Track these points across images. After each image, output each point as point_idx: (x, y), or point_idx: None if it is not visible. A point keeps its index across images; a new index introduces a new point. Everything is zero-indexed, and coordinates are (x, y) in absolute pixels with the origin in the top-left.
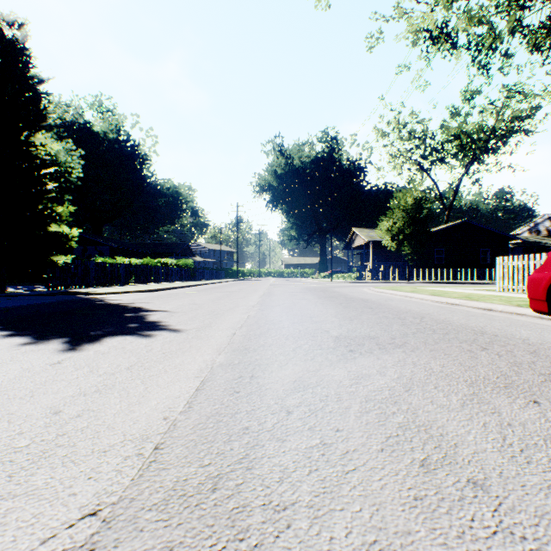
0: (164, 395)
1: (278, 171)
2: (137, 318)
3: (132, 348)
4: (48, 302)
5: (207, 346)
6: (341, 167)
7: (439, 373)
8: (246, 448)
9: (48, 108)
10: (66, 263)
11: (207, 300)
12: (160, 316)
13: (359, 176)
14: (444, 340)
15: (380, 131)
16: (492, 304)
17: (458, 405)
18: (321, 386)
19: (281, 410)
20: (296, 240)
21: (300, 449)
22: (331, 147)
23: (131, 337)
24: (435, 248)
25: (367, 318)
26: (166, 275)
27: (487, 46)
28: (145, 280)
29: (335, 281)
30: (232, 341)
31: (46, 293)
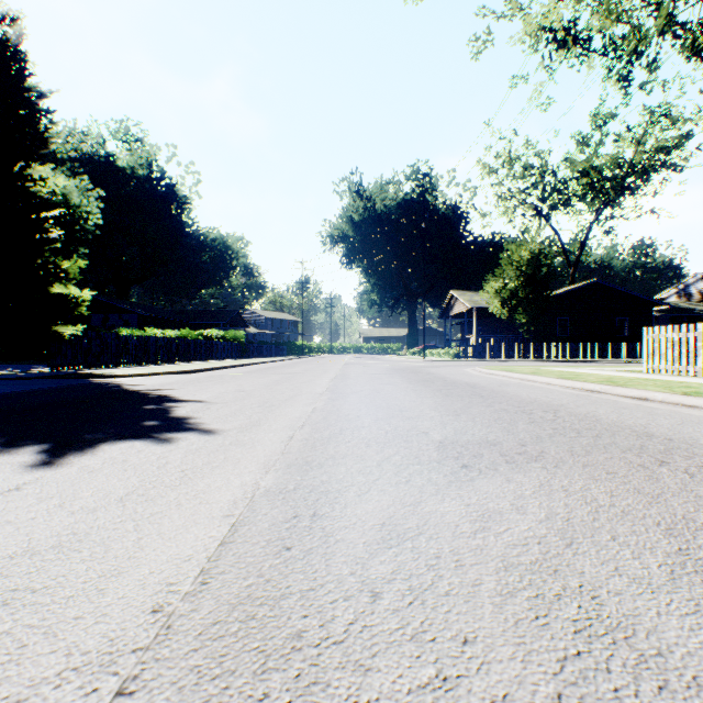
0: (164, 555)
1: (355, 218)
2: (158, 411)
3: (137, 461)
4: (44, 388)
5: (251, 458)
6: (436, 212)
7: (610, 508)
8: (294, 694)
9: (51, 131)
10: (76, 336)
11: (259, 384)
12: (191, 409)
13: (459, 224)
14: (598, 447)
15: (485, 166)
16: (648, 391)
17: (664, 576)
18: (426, 536)
19: (360, 589)
20: (378, 306)
21: (398, 696)
22: (423, 187)
23: (141, 443)
24: (557, 316)
25: (479, 413)
26: (210, 351)
27: (630, 50)
28: (181, 357)
29: (428, 360)
30: (287, 449)
31: (47, 375)
